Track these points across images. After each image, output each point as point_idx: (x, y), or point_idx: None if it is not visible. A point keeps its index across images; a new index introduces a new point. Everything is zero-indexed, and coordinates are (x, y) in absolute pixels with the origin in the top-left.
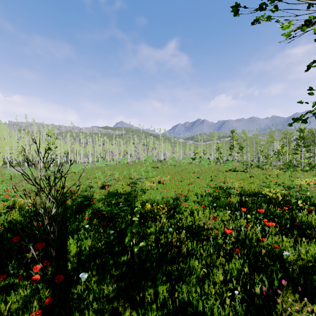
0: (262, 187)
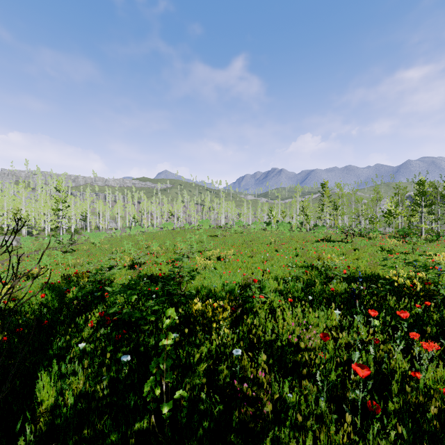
0: (376, 266)
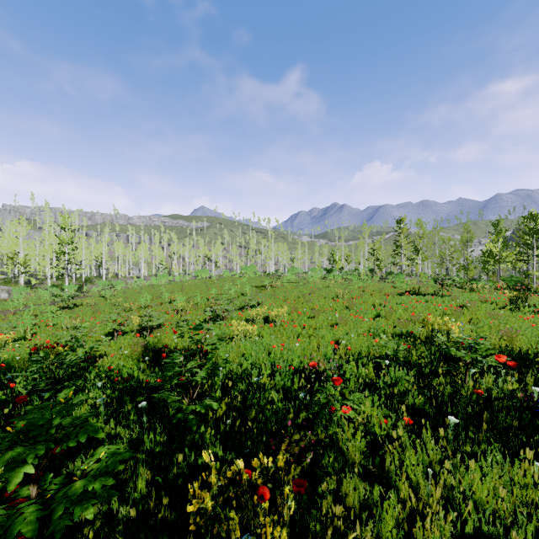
0: (516, 337)
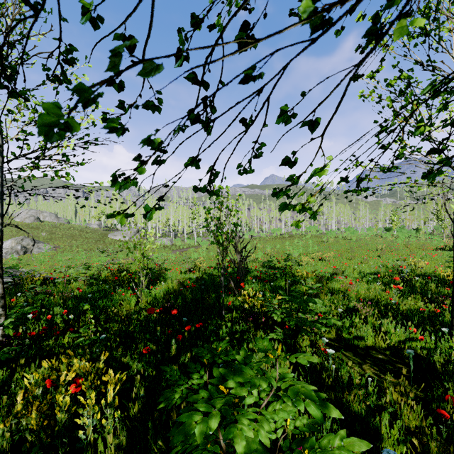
0: None
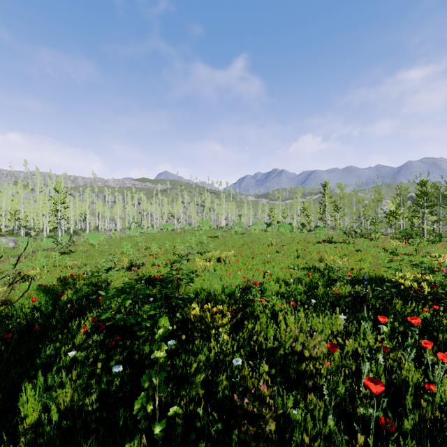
0: (380, 268)
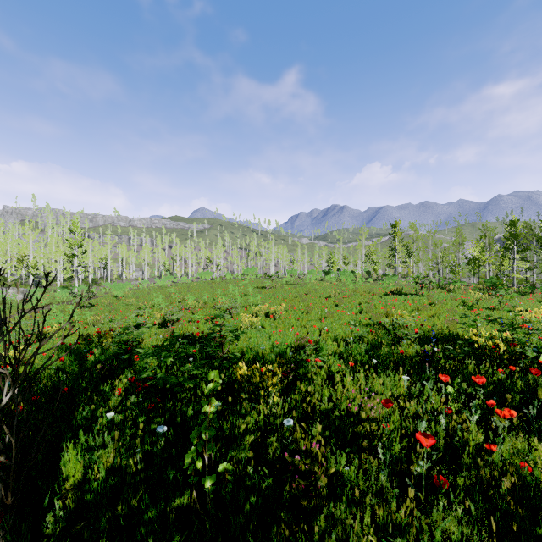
0: (456, 325)
